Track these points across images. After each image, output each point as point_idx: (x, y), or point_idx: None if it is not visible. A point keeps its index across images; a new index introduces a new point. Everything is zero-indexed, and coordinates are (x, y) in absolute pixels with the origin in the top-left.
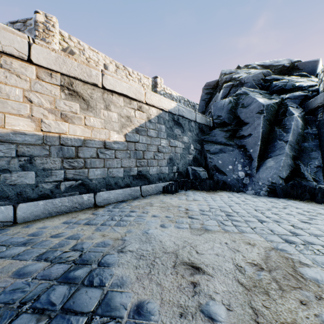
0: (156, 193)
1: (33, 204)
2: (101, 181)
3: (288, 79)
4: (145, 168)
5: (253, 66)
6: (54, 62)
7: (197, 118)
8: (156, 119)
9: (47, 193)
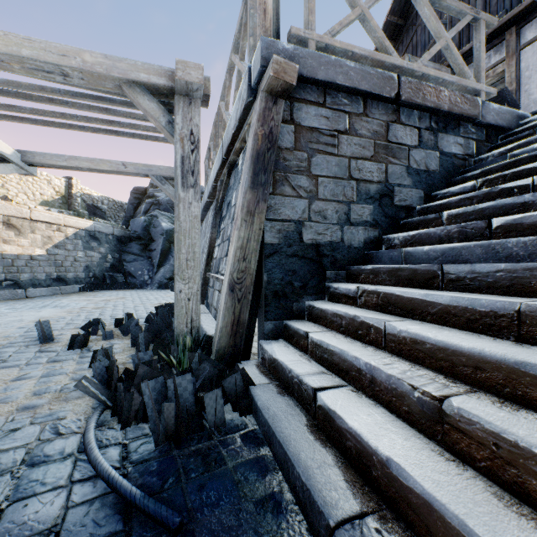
0: (73, 292)
1: None
2: (29, 282)
3: None
4: (63, 274)
5: None
6: (0, 209)
7: (115, 232)
8: (73, 236)
9: None
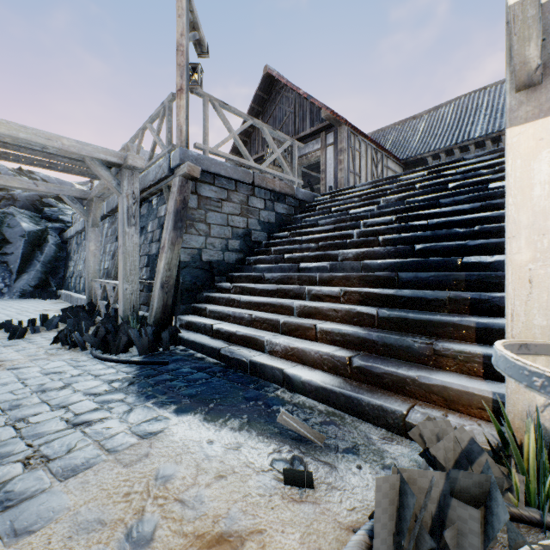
0: None
1: None
2: None
3: (61, 209)
4: None
5: (36, 178)
6: None
7: None
8: None
9: None
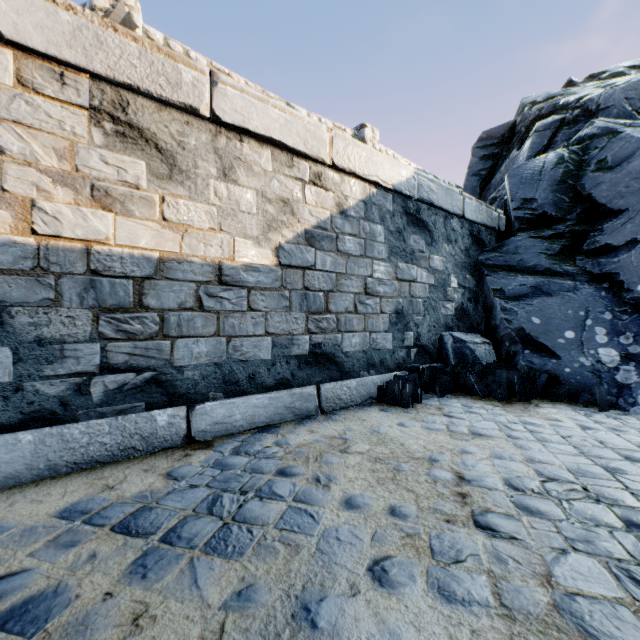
0: (359, 403)
1: (1, 441)
2: (209, 374)
3: None
4: (330, 338)
5: (615, 72)
6: (68, 39)
7: (466, 209)
8: (360, 208)
9: (50, 407)
